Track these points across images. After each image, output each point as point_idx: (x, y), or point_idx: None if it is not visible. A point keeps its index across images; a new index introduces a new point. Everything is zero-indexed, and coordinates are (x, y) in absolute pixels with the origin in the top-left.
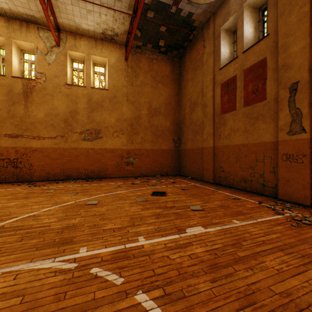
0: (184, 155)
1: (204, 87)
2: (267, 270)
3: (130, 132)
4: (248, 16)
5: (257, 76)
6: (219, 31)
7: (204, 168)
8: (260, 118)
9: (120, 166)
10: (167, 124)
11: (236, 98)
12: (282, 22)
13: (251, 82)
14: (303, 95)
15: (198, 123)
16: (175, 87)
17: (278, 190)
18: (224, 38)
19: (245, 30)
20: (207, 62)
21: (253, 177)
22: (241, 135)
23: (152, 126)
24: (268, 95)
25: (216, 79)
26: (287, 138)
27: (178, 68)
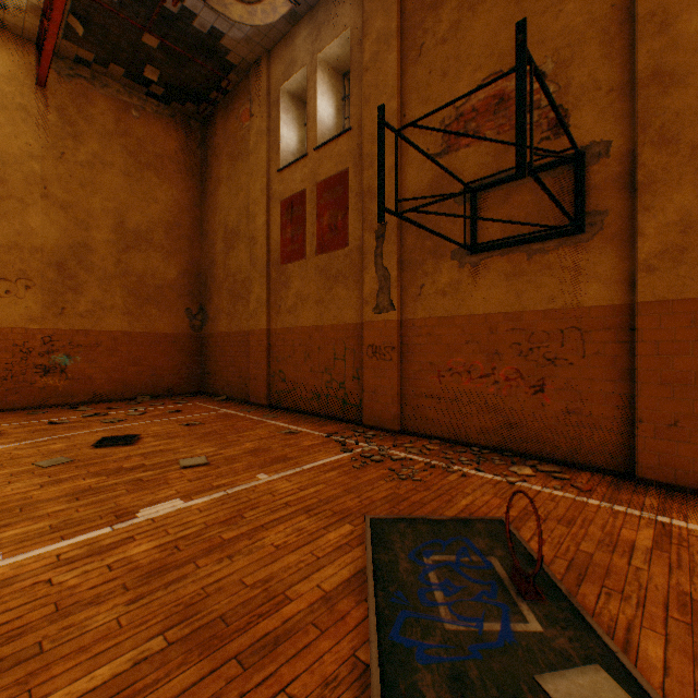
0: (212, 347)
1: (251, 202)
2: (259, 552)
3: (56, 284)
4: (326, 82)
5: (336, 200)
6: (278, 92)
7: (252, 376)
8: (340, 279)
9: (18, 379)
10: (173, 272)
11: (305, 236)
12: (367, 114)
13: (328, 210)
14: (393, 248)
15: (241, 276)
16: (192, 187)
17: (363, 410)
18: (287, 109)
19: (320, 108)
20: (257, 149)
21: (330, 388)
22: (313, 308)
23: (127, 273)
24: (351, 239)
25: (274, 190)
26: (374, 318)
27: (200, 145)
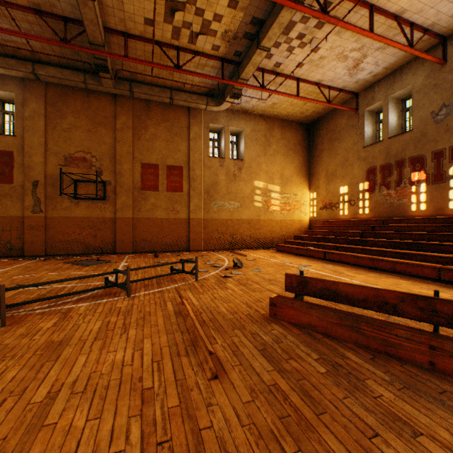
0: None
1: None
2: (47, 267)
3: None
4: None
5: (5, 162)
6: None
7: None
8: (8, 197)
9: None
10: None
11: None
12: (28, 136)
13: None
14: (43, 191)
15: None
16: None
17: (25, 250)
18: None
19: None
20: None
21: (0, 244)
22: None
23: None
24: (16, 181)
25: None
26: (32, 215)
27: None
